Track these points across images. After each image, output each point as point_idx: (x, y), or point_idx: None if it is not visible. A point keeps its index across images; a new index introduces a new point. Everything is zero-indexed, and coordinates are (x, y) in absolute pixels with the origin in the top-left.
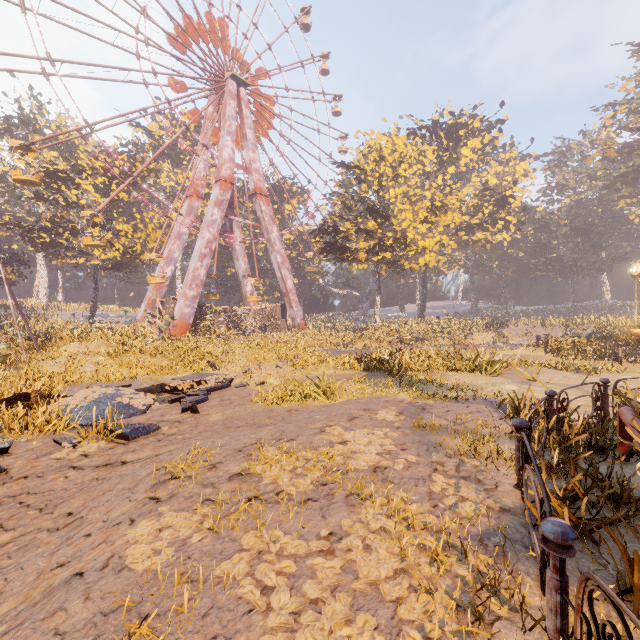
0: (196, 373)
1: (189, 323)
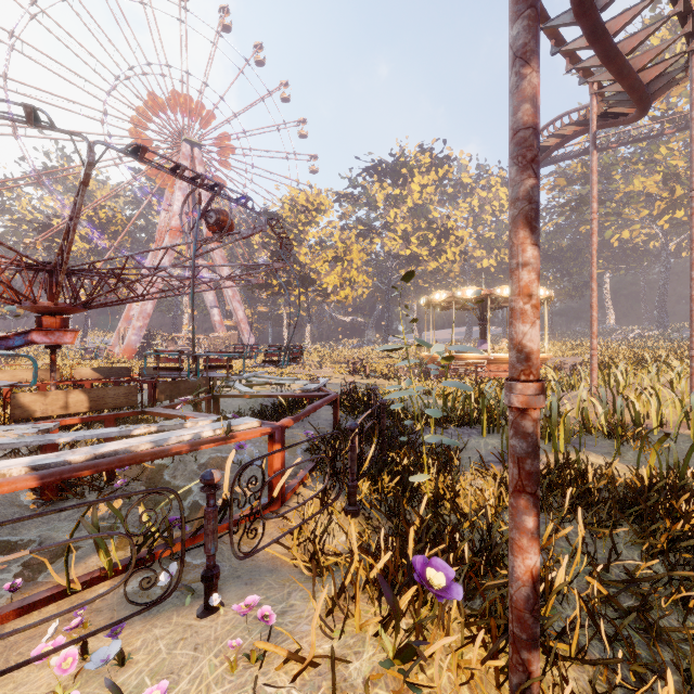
0: None
1: (136, 348)
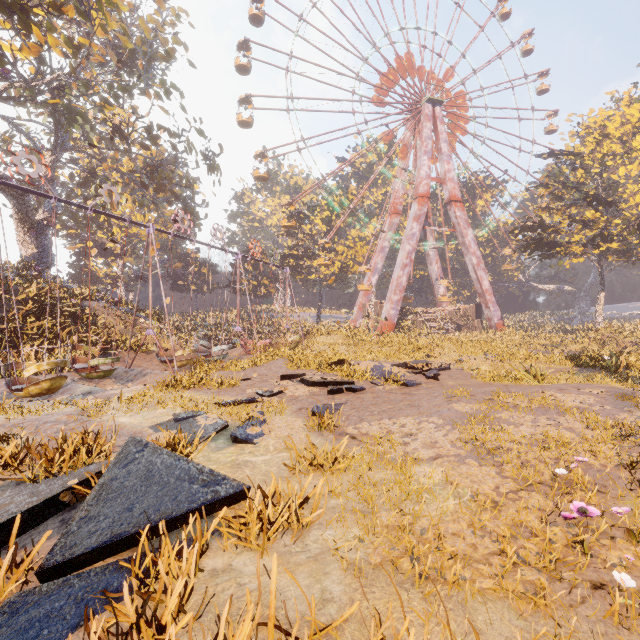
0: (418, 360)
1: (394, 323)
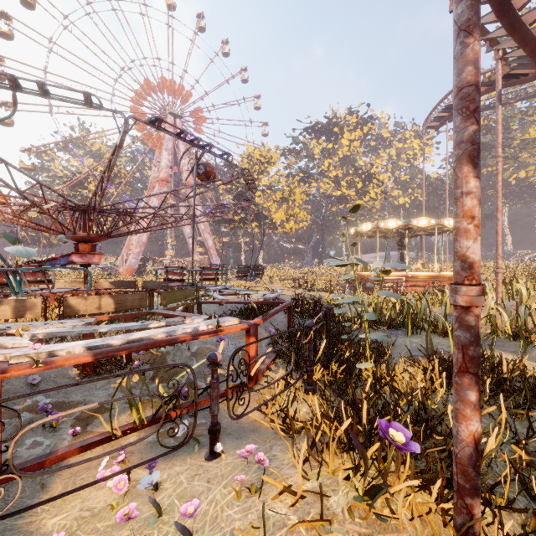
0: None
1: (135, 268)
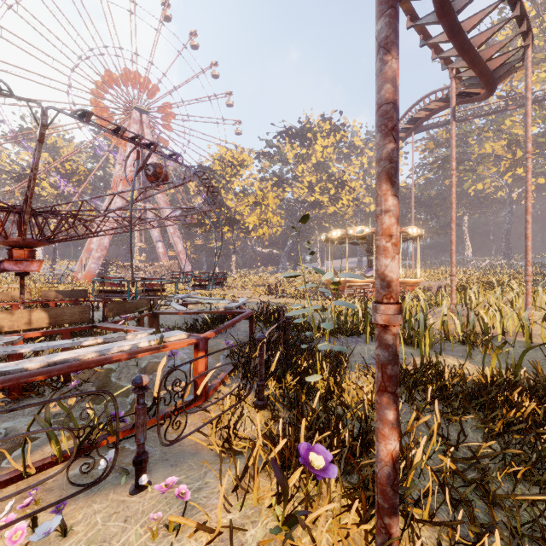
0: None
1: (95, 274)
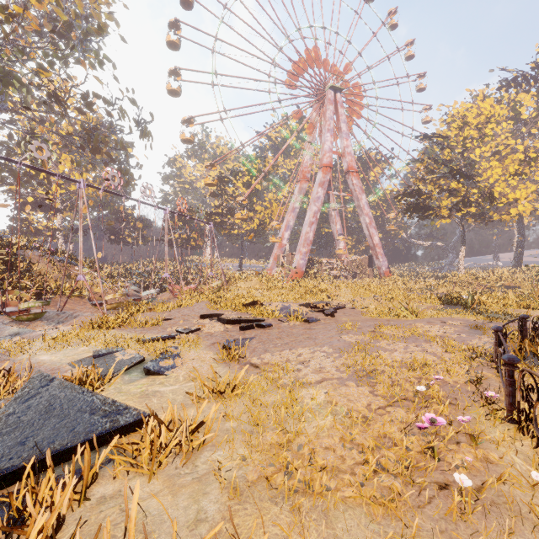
0: (320, 301)
1: (302, 271)
